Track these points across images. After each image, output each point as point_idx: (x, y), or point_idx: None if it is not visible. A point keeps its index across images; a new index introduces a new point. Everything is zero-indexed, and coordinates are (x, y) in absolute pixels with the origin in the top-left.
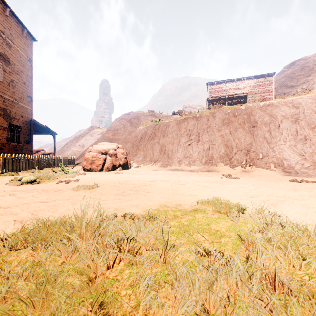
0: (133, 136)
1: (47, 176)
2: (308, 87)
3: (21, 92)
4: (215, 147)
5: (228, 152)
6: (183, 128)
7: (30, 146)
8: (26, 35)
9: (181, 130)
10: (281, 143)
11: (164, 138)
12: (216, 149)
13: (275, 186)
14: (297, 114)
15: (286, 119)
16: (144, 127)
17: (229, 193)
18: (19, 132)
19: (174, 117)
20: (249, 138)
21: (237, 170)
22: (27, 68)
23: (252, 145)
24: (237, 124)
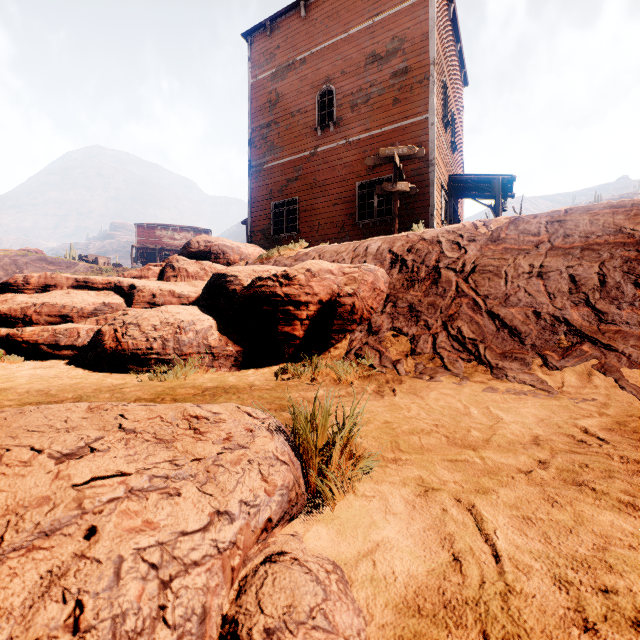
0: None
1: None
2: None
3: None
4: None
5: None
6: None
7: None
8: None
9: None
10: None
11: None
12: None
13: None
14: None
15: None
16: None
17: None
18: None
19: (80, 266)
20: None
21: None
22: None
23: None
24: None
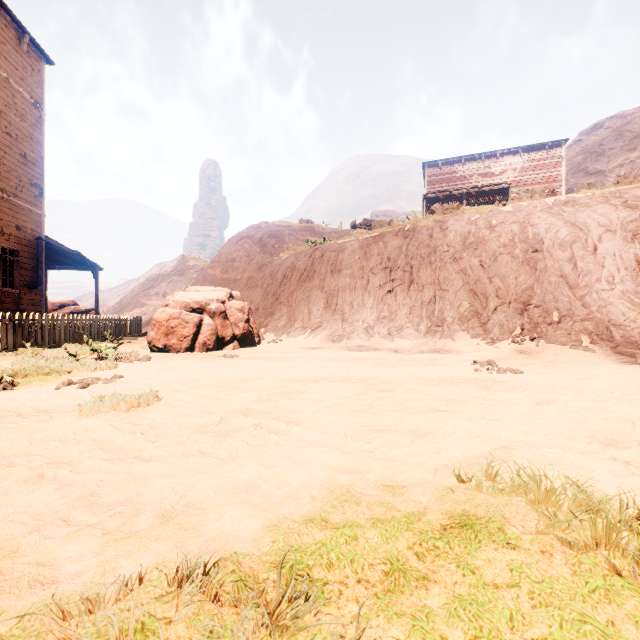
0: (267, 274)
1: (42, 366)
2: (632, 173)
3: (16, 175)
4: (448, 296)
5: (479, 308)
6: (376, 254)
7: (38, 295)
8: (28, 50)
9: (372, 260)
10: (601, 288)
11: (334, 278)
12: (449, 301)
13: (639, 400)
14: (637, 222)
15: (610, 234)
16: (291, 255)
17: (534, 427)
18: (13, 262)
19: (353, 234)
20: (526, 277)
21: (503, 349)
22: (32, 122)
23: (534, 293)
24: (498, 246)
